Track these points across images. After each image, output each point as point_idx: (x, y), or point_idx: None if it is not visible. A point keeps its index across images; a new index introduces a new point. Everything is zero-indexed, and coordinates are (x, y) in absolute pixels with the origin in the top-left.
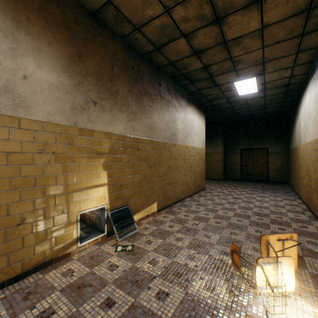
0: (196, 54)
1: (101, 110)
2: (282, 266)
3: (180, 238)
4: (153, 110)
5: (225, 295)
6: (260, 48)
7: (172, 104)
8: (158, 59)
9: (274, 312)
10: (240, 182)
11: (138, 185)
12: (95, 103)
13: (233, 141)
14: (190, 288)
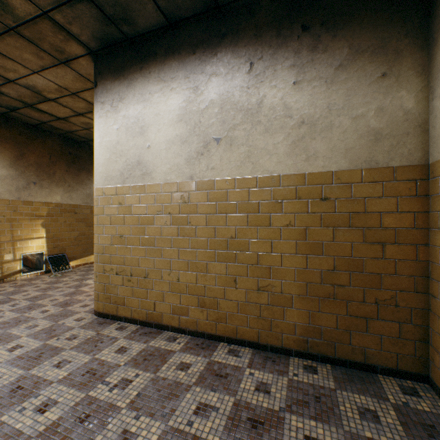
0: None
1: (40, 187)
2: None
3: None
4: (92, 182)
5: None
6: None
7: None
8: None
9: None
10: None
11: (76, 239)
12: (35, 183)
13: None
14: (84, 282)
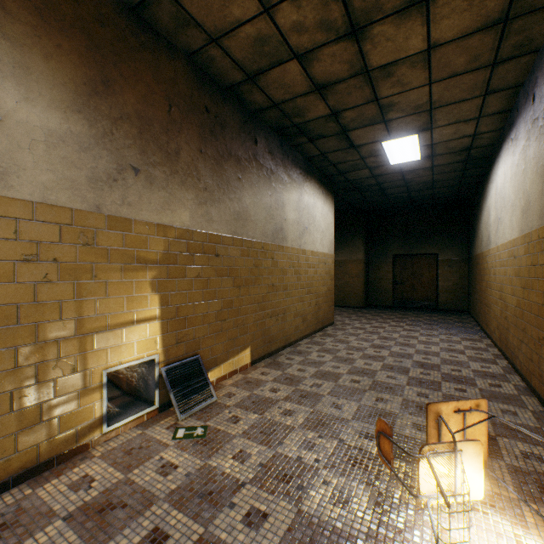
0: (318, 90)
1: (147, 183)
2: (463, 457)
3: (289, 410)
4: (243, 186)
5: (367, 512)
6: (425, 84)
7: (277, 177)
8: (253, 97)
9: (450, 540)
10: (393, 311)
11: (217, 318)
12: (137, 170)
13: (381, 243)
14: (306, 503)
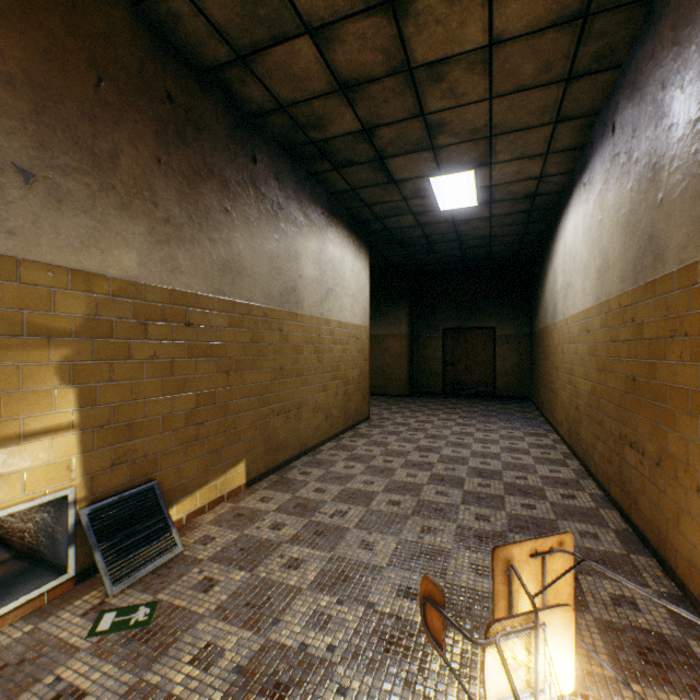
0: (343, 91)
1: (51, 199)
2: (547, 632)
3: (296, 560)
4: (234, 222)
5: None
6: (484, 98)
7: (288, 215)
8: (247, 90)
9: None
10: (443, 400)
11: (189, 420)
12: (28, 175)
13: (429, 313)
14: None
